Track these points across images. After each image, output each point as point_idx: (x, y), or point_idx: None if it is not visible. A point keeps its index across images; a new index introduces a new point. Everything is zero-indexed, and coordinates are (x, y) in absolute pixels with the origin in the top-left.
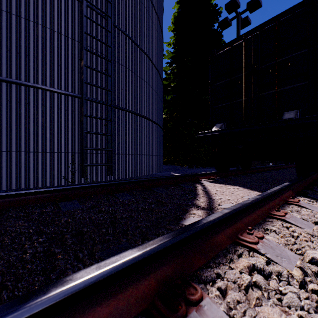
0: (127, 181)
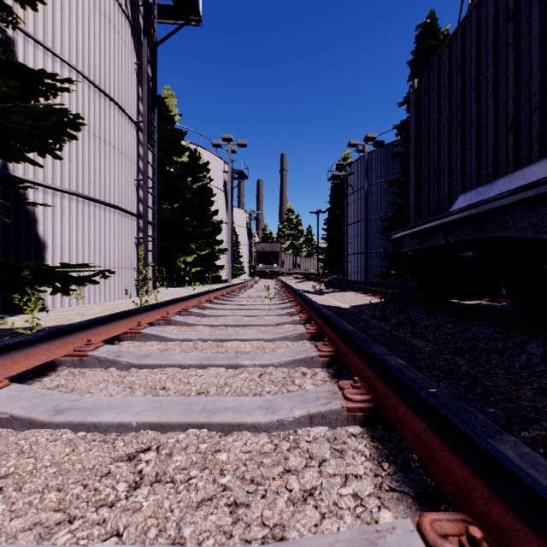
0: None
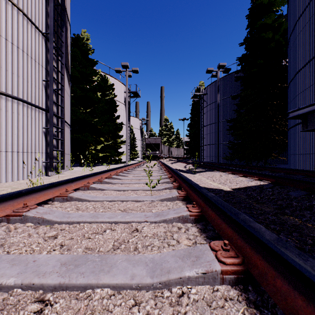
0: (295, 169)
